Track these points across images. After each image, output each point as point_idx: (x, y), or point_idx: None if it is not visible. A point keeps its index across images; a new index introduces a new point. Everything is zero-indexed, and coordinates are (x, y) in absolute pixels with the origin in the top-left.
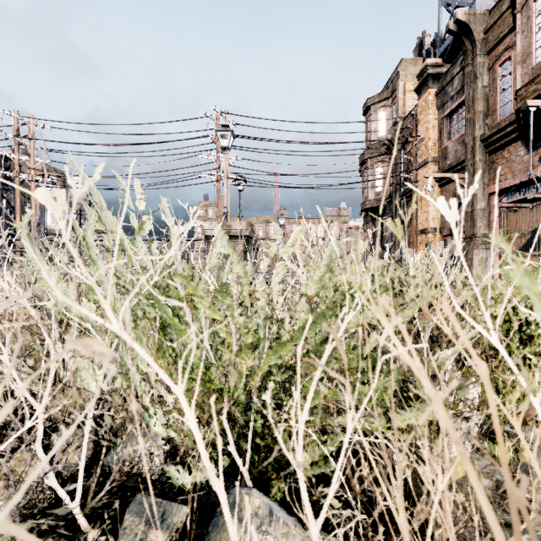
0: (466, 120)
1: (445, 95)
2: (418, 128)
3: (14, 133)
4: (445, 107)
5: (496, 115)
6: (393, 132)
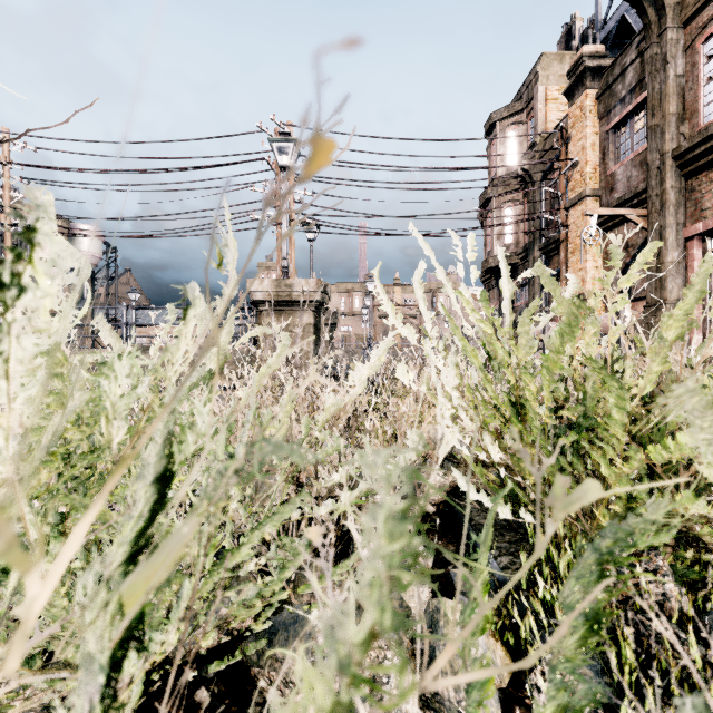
0: (648, 128)
1: (612, 97)
2: (569, 148)
3: None
4: (612, 115)
5: (698, 118)
6: (529, 158)
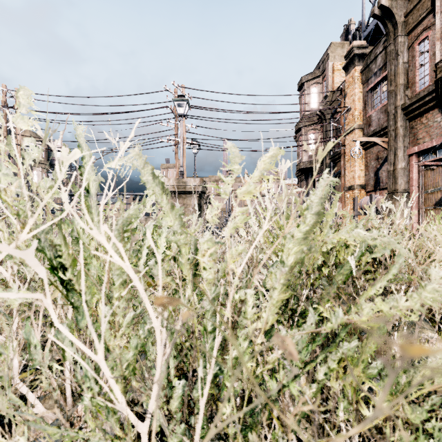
0: (388, 92)
1: (370, 72)
2: (346, 100)
3: (2, 104)
4: (369, 82)
5: (415, 87)
6: (324, 104)
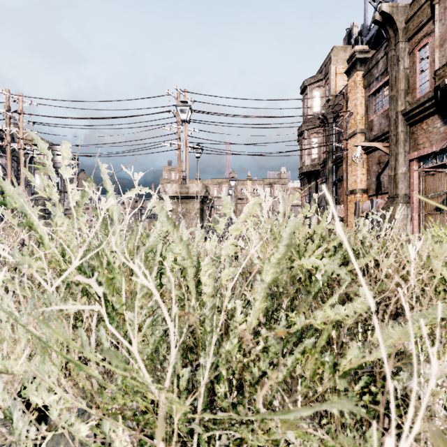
0: (389, 97)
1: (371, 77)
2: (348, 104)
3: (6, 109)
4: (371, 87)
5: (416, 93)
6: (326, 108)
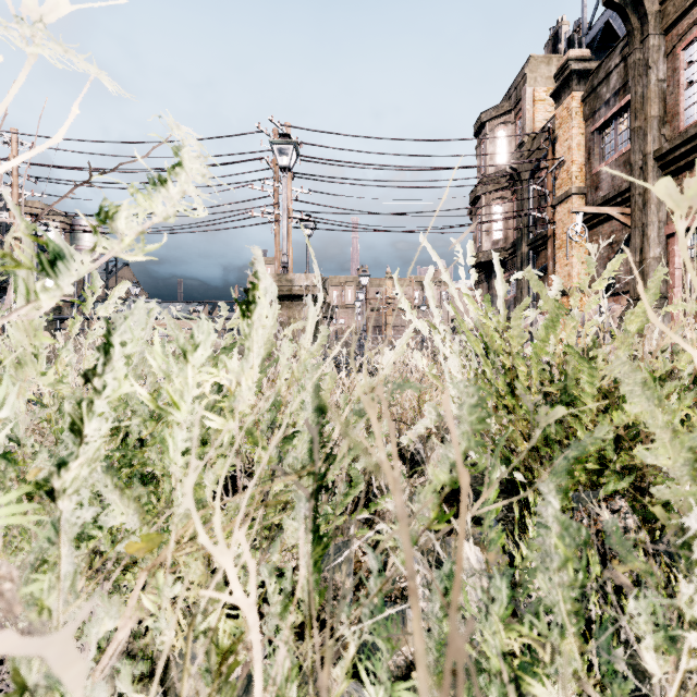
0: (631, 130)
1: (597, 100)
2: (556, 147)
3: None
4: (597, 117)
5: (678, 121)
6: (518, 157)
